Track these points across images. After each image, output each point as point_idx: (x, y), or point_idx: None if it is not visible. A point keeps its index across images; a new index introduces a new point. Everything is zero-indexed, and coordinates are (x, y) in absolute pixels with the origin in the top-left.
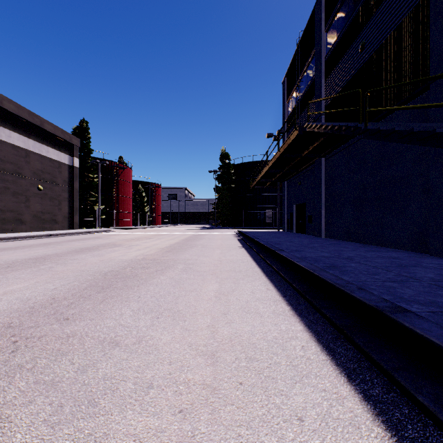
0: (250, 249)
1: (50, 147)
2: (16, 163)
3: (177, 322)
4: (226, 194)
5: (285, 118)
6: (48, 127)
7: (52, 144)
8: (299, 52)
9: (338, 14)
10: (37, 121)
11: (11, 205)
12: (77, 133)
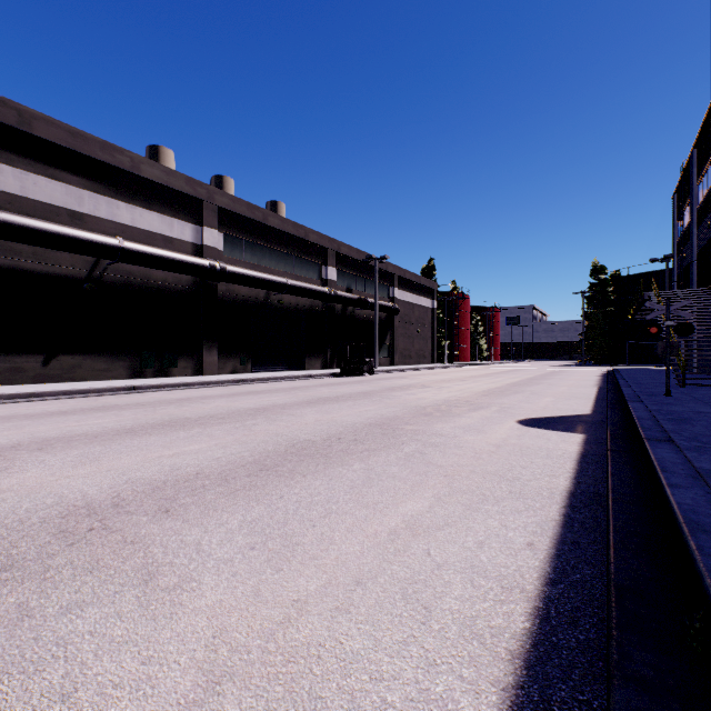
0: (605, 377)
1: (422, 296)
2: (409, 315)
3: (563, 383)
4: (600, 321)
5: (674, 240)
6: (422, 282)
7: (423, 294)
8: (682, 182)
9: (703, 180)
10: (417, 280)
11: (407, 345)
12: (426, 272)
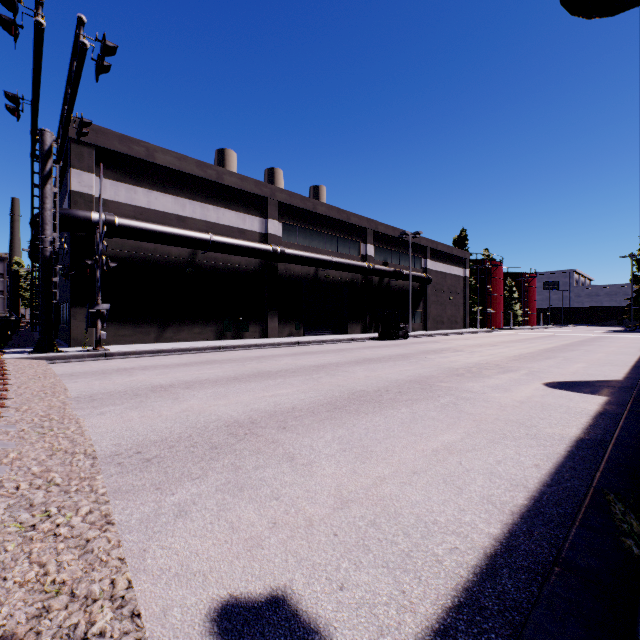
0: None
1: (454, 266)
2: (441, 284)
3: (602, 349)
4: None
5: None
6: (454, 252)
7: (455, 263)
8: None
9: None
10: (449, 251)
11: (439, 312)
12: (458, 242)
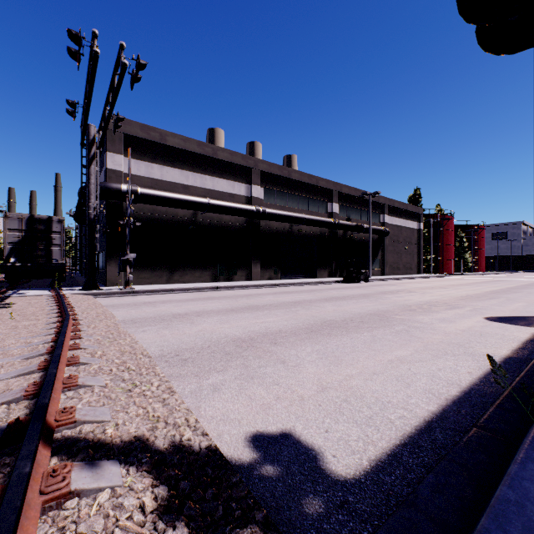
0: None
1: (409, 220)
2: (397, 235)
3: None
4: None
5: None
6: (409, 208)
7: (410, 218)
8: None
9: None
10: (404, 207)
11: (395, 259)
12: (412, 200)
